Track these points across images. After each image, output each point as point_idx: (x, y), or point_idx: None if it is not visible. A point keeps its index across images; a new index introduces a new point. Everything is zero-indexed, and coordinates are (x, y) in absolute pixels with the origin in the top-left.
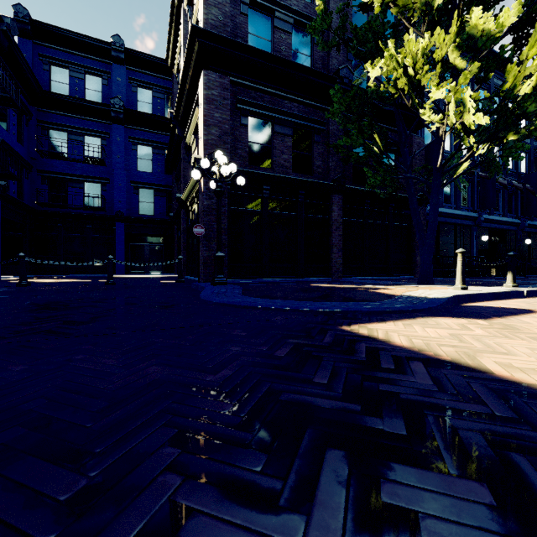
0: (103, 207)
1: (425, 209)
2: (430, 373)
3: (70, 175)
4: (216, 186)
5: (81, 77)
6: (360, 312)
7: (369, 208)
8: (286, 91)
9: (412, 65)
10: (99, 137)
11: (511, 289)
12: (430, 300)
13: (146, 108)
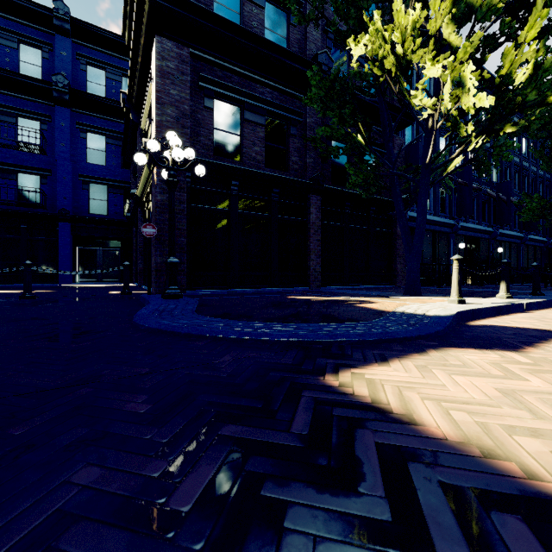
0: (42, 204)
1: (406, 214)
2: None
3: None
4: (168, 175)
5: (14, 46)
6: (348, 342)
7: (349, 211)
8: (258, 74)
9: (401, 41)
10: (38, 120)
11: (508, 301)
12: (433, 320)
13: (98, 91)
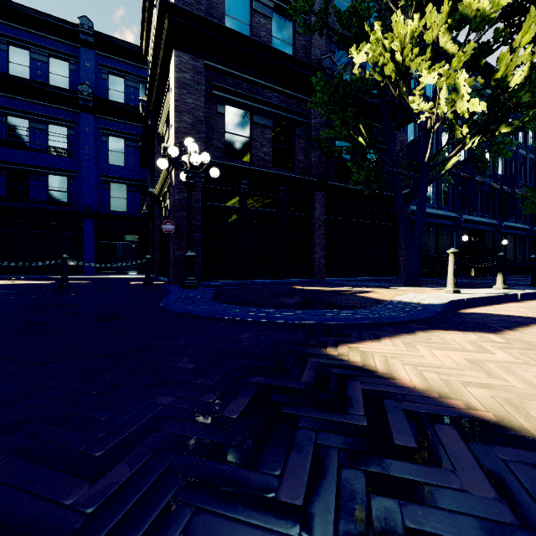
0: (69, 202)
1: (408, 208)
2: (478, 460)
3: (31, 167)
4: (187, 177)
5: (45, 60)
6: (348, 324)
7: (352, 206)
8: (266, 80)
9: (400, 49)
10: (65, 126)
11: (503, 291)
12: (426, 307)
13: (118, 97)
